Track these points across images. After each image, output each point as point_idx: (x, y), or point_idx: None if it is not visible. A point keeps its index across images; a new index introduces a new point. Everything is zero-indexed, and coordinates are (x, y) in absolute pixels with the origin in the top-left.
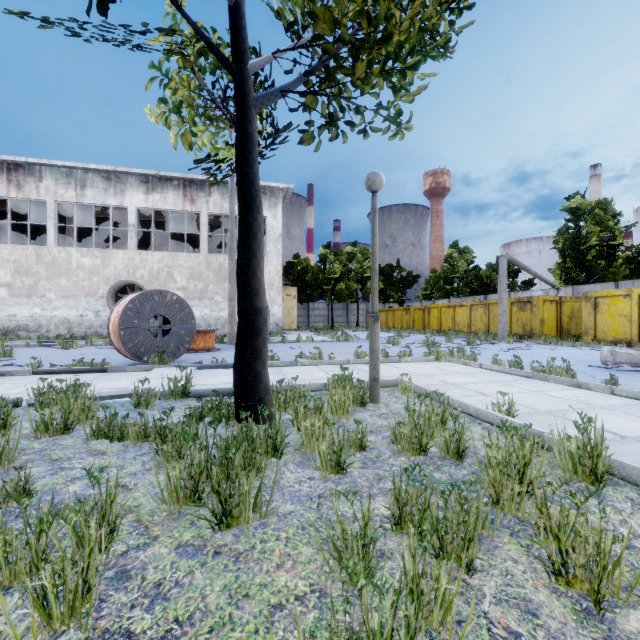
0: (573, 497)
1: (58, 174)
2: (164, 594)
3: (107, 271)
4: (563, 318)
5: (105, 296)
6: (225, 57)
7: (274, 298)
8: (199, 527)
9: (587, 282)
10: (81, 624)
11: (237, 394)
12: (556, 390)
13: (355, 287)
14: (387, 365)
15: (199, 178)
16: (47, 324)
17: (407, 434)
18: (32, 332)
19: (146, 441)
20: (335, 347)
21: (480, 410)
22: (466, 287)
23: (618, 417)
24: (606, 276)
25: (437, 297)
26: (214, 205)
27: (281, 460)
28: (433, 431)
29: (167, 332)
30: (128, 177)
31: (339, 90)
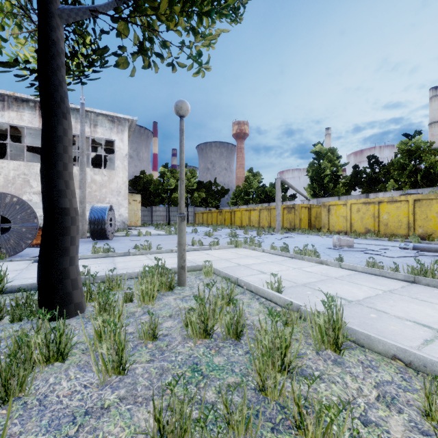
0: (327, 410)
1: None
2: None
3: None
4: (312, 218)
5: None
6: None
7: (121, 202)
8: None
9: (324, 196)
10: None
11: (40, 291)
12: (308, 266)
13: (185, 196)
14: (201, 252)
15: None
16: None
17: (195, 321)
18: None
19: None
20: (166, 239)
21: (259, 288)
22: (257, 198)
23: (345, 285)
24: (334, 193)
25: (240, 204)
26: None
27: (65, 363)
28: (219, 313)
29: (7, 230)
30: None
31: (148, 23)
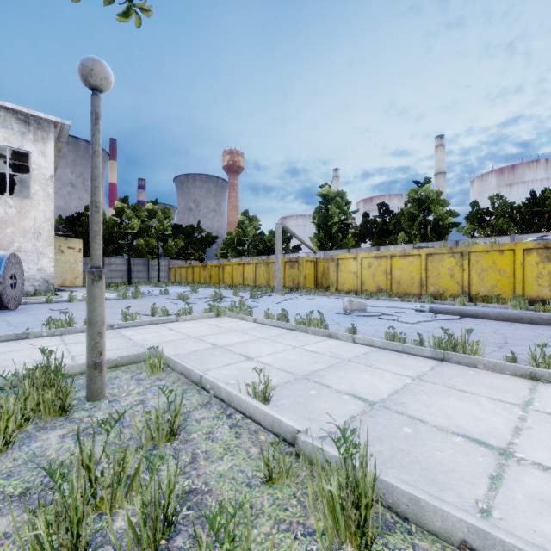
0: None
1: None
2: None
3: None
4: (318, 274)
5: None
6: None
7: (42, 250)
8: None
9: (332, 248)
10: None
11: None
12: (314, 343)
13: (155, 243)
14: (161, 326)
15: None
16: None
17: (43, 533)
18: None
19: None
20: (115, 306)
21: (232, 395)
22: (254, 248)
23: (363, 372)
24: (343, 245)
25: (232, 256)
26: None
27: None
28: (131, 480)
29: None
30: None
31: None
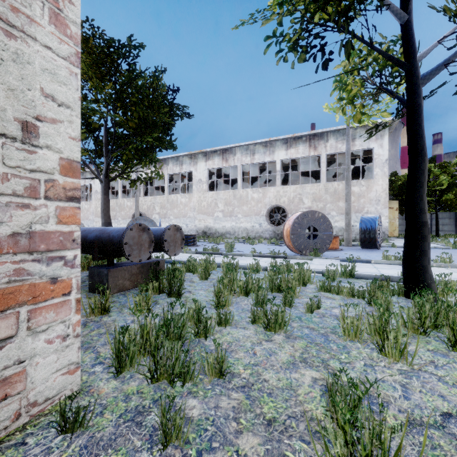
0: None
1: (242, 150)
2: (440, 366)
3: (265, 200)
4: None
5: (264, 215)
6: (400, 61)
7: (380, 211)
8: (434, 345)
9: None
10: (407, 362)
11: (406, 279)
12: None
13: None
14: None
15: (320, 131)
16: (238, 231)
17: None
18: (231, 235)
19: (353, 297)
20: (454, 253)
21: None
22: None
23: None
24: None
25: None
26: (330, 148)
27: None
28: None
29: (315, 237)
30: (276, 142)
31: None
